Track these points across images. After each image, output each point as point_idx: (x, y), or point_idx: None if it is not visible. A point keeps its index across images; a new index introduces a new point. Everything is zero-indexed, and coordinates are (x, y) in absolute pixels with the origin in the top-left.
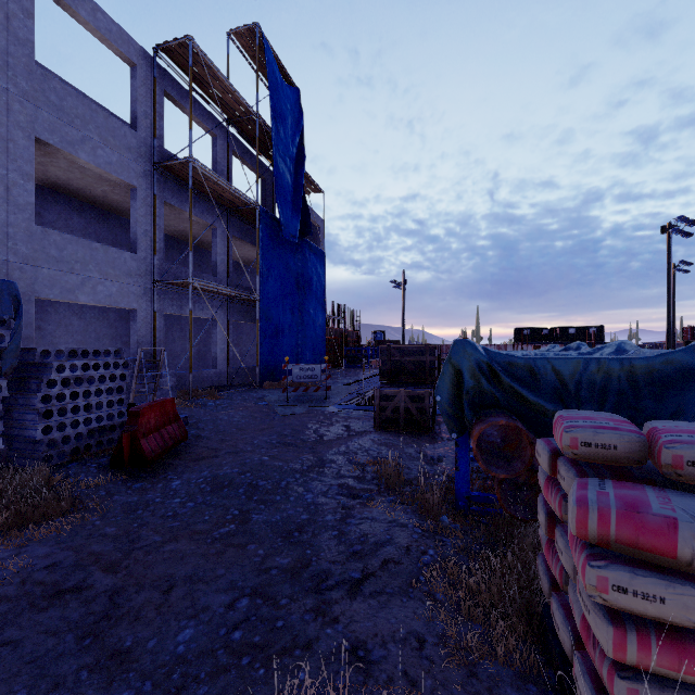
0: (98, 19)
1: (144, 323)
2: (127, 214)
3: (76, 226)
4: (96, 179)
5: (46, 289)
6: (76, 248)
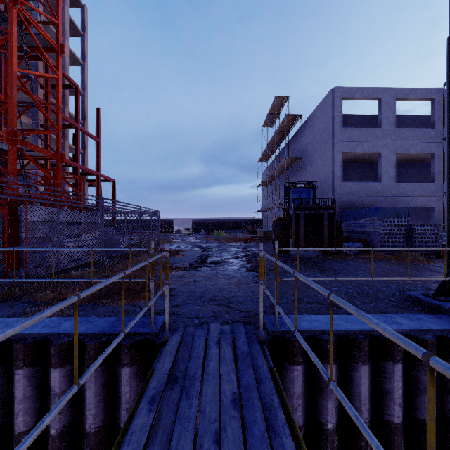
0: (417, 93)
1: (438, 213)
2: (425, 160)
3: (401, 173)
4: (413, 154)
5: (399, 204)
6: (409, 187)
